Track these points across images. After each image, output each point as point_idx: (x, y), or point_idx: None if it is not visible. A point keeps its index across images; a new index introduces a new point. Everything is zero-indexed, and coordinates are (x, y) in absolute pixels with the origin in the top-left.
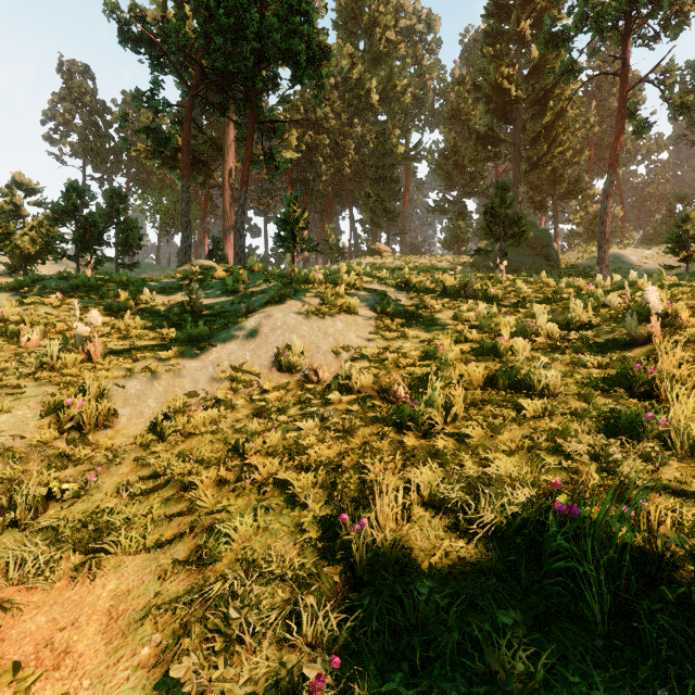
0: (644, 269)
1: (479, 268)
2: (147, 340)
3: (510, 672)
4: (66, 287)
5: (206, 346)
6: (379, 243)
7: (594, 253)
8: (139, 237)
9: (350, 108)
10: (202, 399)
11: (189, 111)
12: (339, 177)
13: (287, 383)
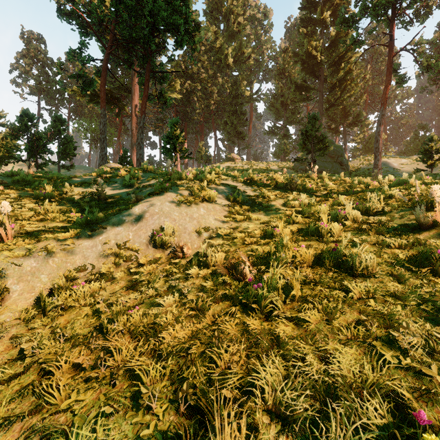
0: (402, 172)
1: (297, 170)
2: (58, 222)
3: None
4: (10, 181)
5: (98, 229)
6: (233, 154)
7: (370, 161)
8: (74, 148)
9: (214, 66)
10: (89, 272)
11: (105, 63)
12: (207, 111)
13: (159, 258)
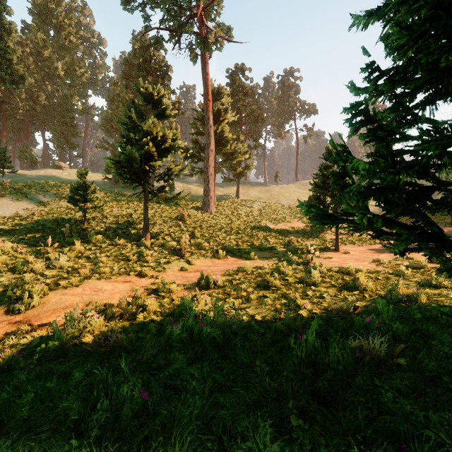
0: (175, 191)
1: (113, 184)
2: None
3: (35, 224)
4: None
5: None
6: (61, 162)
7: (162, 183)
8: None
9: (42, 72)
10: None
11: None
12: (34, 112)
13: (10, 215)
